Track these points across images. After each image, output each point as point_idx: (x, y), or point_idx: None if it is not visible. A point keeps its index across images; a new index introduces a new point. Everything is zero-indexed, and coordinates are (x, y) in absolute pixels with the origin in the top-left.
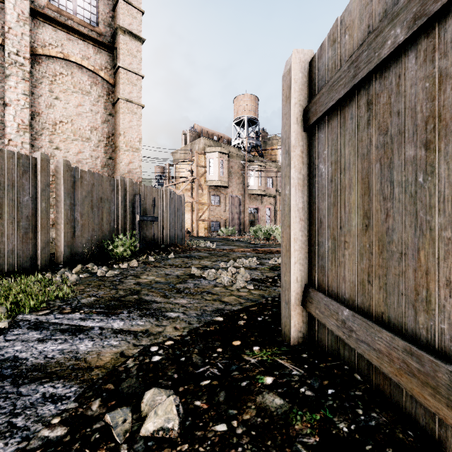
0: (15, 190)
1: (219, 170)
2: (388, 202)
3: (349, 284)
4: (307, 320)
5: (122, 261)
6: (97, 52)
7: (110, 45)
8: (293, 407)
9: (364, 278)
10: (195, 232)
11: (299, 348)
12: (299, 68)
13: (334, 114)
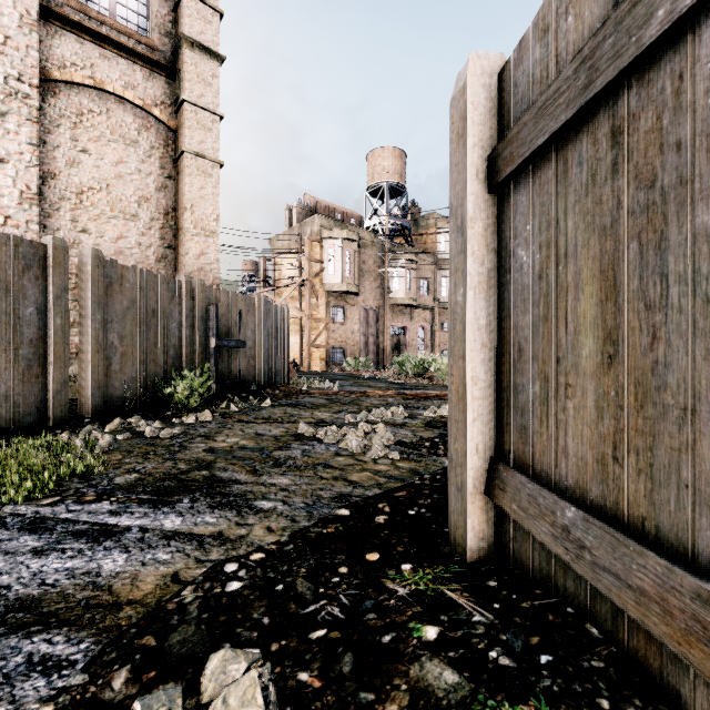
0: (11, 297)
1: (344, 267)
2: (655, 313)
3: (576, 462)
4: (495, 518)
5: (187, 412)
6: (149, 77)
7: (170, 66)
8: (478, 689)
9: (606, 452)
10: (307, 365)
11: (481, 568)
12: (481, 85)
13: (545, 158)
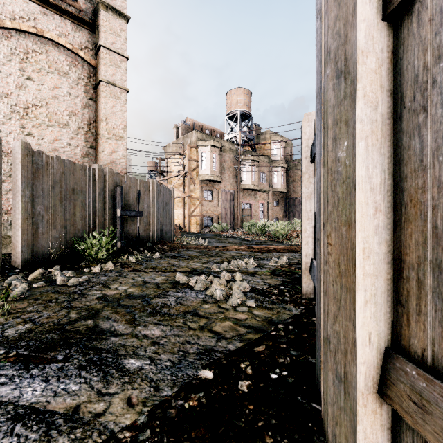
0: None
1: (211, 164)
2: None
3: None
4: (390, 423)
5: (97, 263)
6: (76, 29)
7: (91, 22)
8: None
9: None
10: (187, 228)
11: None
12: None
13: None
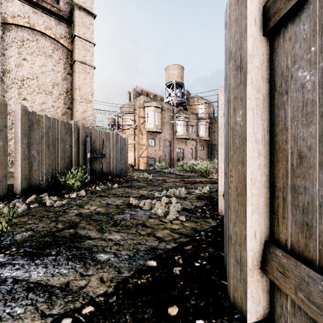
0: None
1: (154, 120)
2: None
3: None
4: (268, 288)
5: (73, 191)
6: (58, 24)
7: (68, 19)
8: None
9: None
10: (137, 166)
11: None
12: None
13: None
